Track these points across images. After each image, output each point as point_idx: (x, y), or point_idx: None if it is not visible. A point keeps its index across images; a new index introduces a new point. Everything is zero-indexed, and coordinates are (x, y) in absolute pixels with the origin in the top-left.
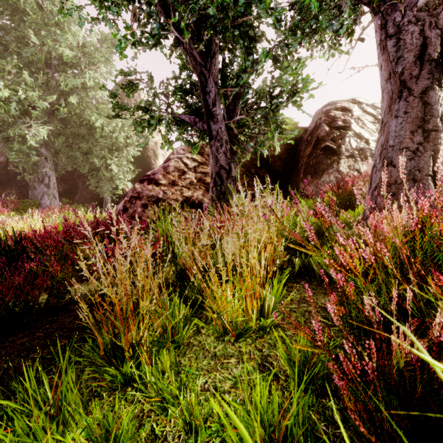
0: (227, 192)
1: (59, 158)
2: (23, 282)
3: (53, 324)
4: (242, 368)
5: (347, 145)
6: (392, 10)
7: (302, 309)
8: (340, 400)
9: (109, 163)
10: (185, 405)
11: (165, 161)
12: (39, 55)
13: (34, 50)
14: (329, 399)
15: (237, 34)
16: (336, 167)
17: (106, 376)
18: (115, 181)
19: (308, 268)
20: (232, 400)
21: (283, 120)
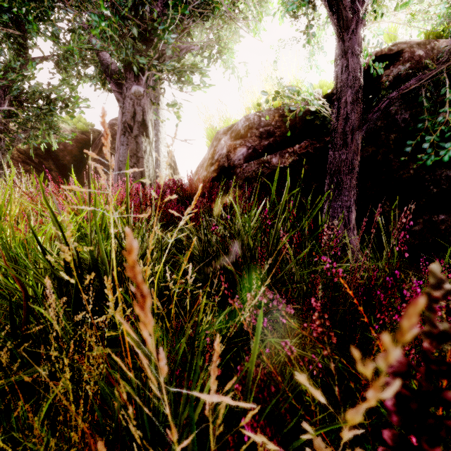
0: None
1: None
2: None
3: None
4: None
5: None
6: (121, 85)
7: None
8: None
9: None
10: None
11: None
12: None
13: None
14: None
15: (4, 33)
16: None
17: None
18: None
19: None
20: None
21: (56, 124)
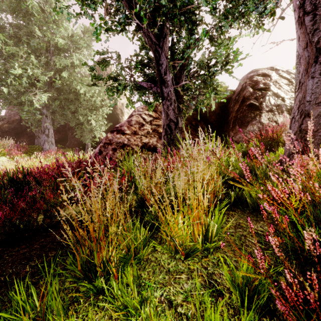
0: (175, 139)
1: (56, 116)
2: (26, 206)
3: (47, 238)
4: (191, 284)
5: (267, 102)
6: None
7: (239, 233)
8: (279, 320)
9: (89, 119)
10: (145, 314)
11: (129, 117)
12: (42, 43)
13: (38, 41)
14: (269, 318)
15: (182, 20)
16: (258, 119)
17: (82, 289)
18: (93, 132)
19: (241, 199)
20: (184, 313)
21: (218, 84)
